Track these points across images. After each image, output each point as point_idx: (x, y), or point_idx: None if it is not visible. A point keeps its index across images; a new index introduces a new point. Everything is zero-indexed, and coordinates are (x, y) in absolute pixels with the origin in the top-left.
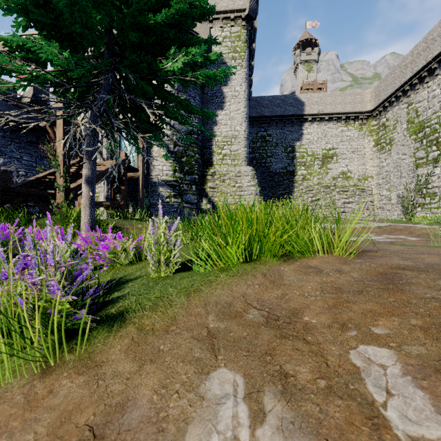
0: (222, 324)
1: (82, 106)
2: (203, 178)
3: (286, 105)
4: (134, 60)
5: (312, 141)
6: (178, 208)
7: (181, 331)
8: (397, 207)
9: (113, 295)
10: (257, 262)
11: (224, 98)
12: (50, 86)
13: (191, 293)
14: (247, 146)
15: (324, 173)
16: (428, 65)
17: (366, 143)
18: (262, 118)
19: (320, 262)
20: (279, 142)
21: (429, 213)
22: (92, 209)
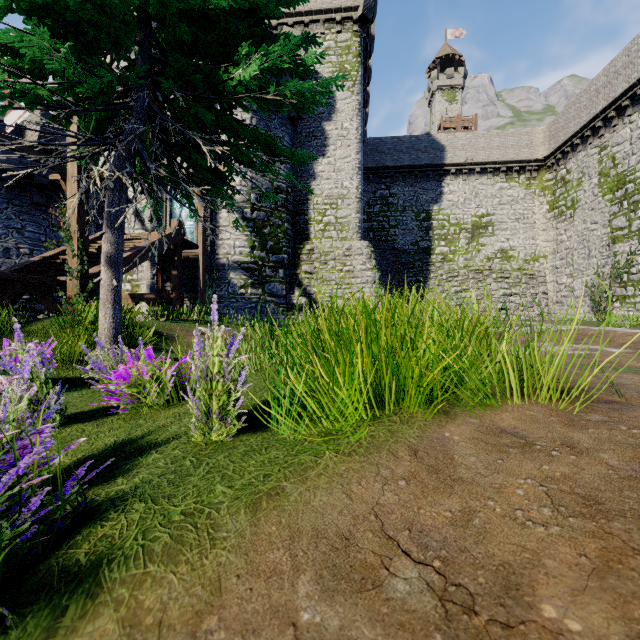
0: (333, 612)
1: (98, 141)
2: (295, 259)
3: (418, 151)
4: (184, 70)
5: (456, 204)
6: (257, 303)
7: (228, 638)
8: (584, 301)
9: (112, 485)
10: (394, 417)
11: (327, 140)
12: (47, 109)
13: (261, 501)
14: (361, 211)
15: (474, 251)
16: (631, 90)
17: (537, 207)
18: (383, 170)
19: (518, 418)
20: (407, 206)
21: (633, 311)
22: (117, 307)
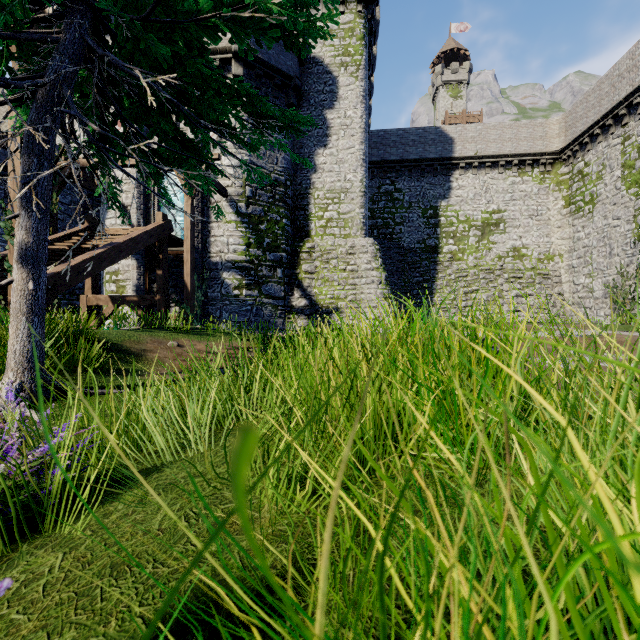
0: None
1: None
2: (295, 257)
3: (425, 143)
4: None
5: (466, 199)
6: (253, 305)
7: None
8: (605, 302)
9: None
10: None
11: (329, 129)
12: None
13: None
14: (365, 205)
15: (484, 249)
16: None
17: (552, 202)
18: (388, 164)
19: None
20: (414, 202)
21: None
22: (35, 320)
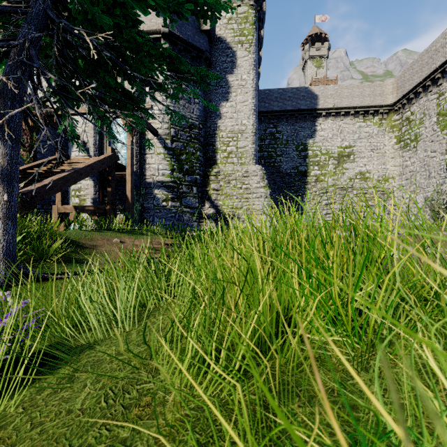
0: None
1: None
2: (206, 179)
3: (297, 99)
4: None
5: (326, 138)
6: (176, 213)
7: None
8: (425, 211)
9: None
10: None
11: (230, 88)
12: None
13: None
14: (256, 142)
15: (339, 173)
16: None
17: (387, 140)
18: (271, 113)
19: None
20: (290, 140)
21: None
22: (9, 223)
